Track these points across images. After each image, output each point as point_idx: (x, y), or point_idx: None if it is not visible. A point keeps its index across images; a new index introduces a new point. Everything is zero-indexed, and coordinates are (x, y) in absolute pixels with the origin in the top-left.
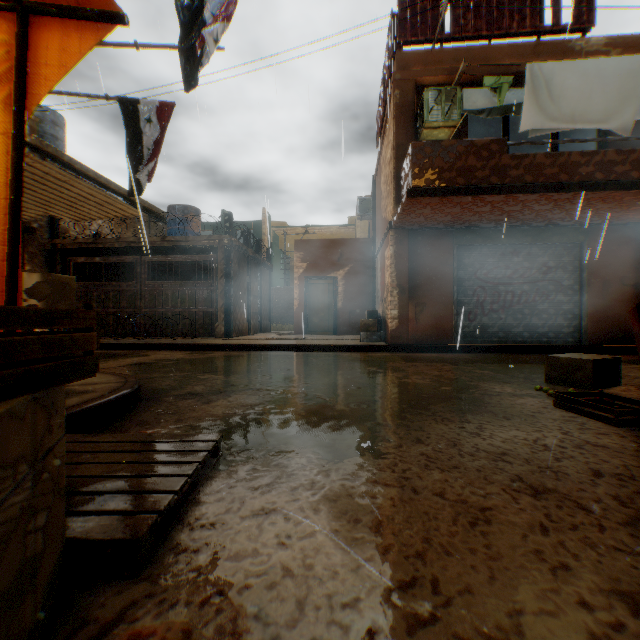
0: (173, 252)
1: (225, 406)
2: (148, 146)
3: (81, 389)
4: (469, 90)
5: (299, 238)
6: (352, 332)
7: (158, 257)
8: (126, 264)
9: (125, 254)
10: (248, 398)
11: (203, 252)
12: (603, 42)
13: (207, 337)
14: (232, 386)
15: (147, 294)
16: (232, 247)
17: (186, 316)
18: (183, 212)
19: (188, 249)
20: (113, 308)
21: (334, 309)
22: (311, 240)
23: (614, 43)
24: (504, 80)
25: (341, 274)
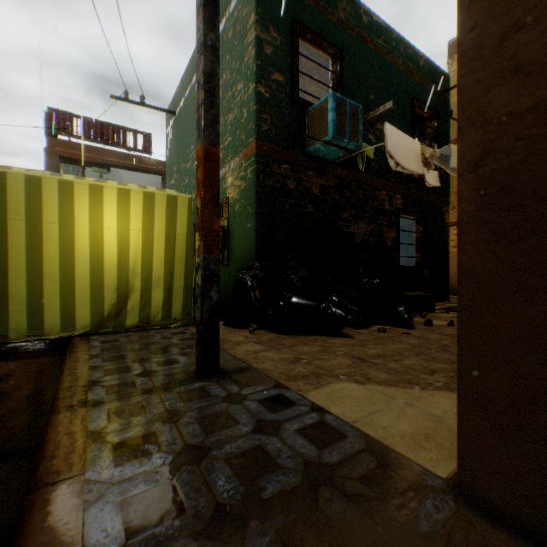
0: None
1: None
2: None
3: None
4: (90, 168)
5: None
6: None
7: None
8: None
9: None
10: None
11: None
12: (156, 161)
13: None
14: None
15: None
16: None
17: None
18: None
19: None
20: None
21: None
22: None
23: (161, 163)
24: (103, 171)
25: None
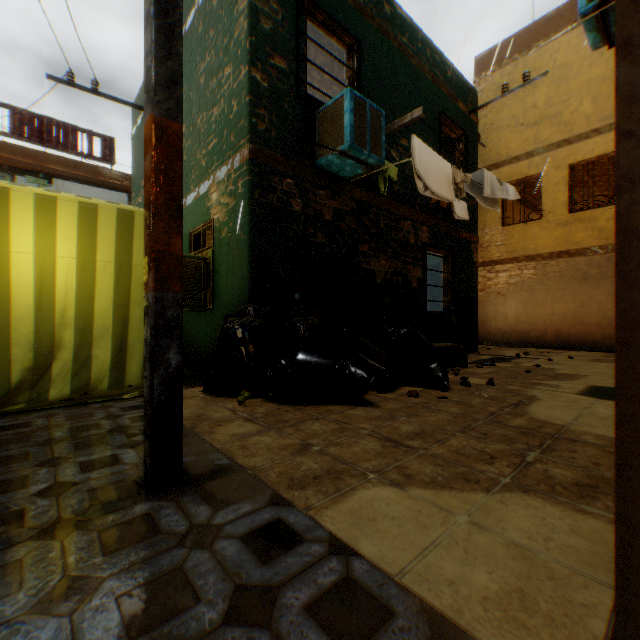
0: None
1: None
2: None
3: None
4: (23, 177)
5: None
6: None
7: None
8: None
9: None
10: None
11: None
12: (121, 174)
13: None
14: None
15: None
16: None
17: None
18: None
19: None
20: None
21: None
22: None
23: (128, 177)
24: (43, 182)
25: None
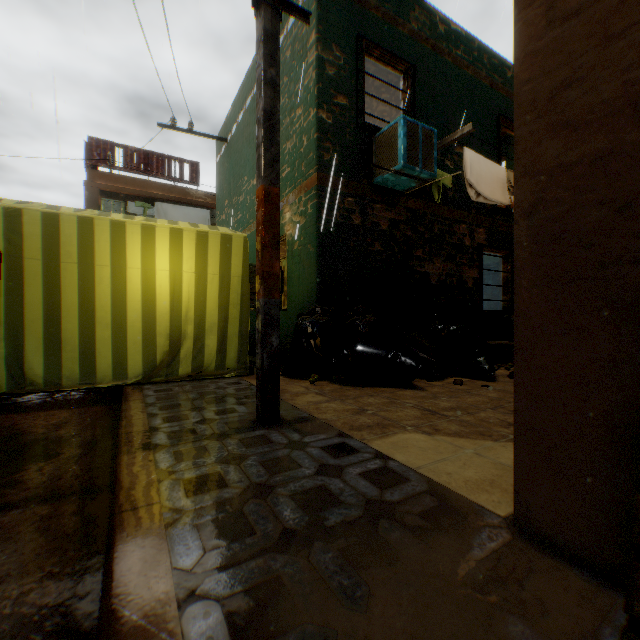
0: None
1: None
2: None
3: None
4: (132, 202)
5: None
6: None
7: None
8: None
9: None
10: None
11: None
12: (204, 193)
13: None
14: None
15: None
16: None
17: None
18: None
19: None
20: None
21: None
22: None
23: (209, 195)
24: (147, 205)
25: None
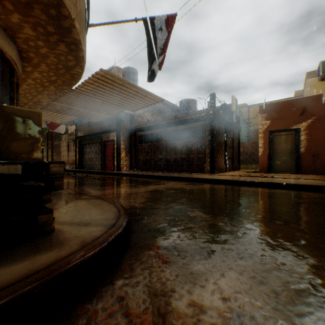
0: (180, 123)
1: (217, 321)
2: (160, 47)
3: (64, 234)
4: None
5: (255, 111)
6: (315, 172)
7: (173, 127)
8: (160, 134)
9: (158, 128)
10: (254, 293)
11: (197, 121)
12: None
13: (199, 173)
14: (221, 240)
15: (168, 148)
16: (215, 115)
17: (187, 160)
18: (187, 103)
19: (188, 121)
20: (153, 156)
21: (296, 154)
22: (273, 103)
23: None
24: None
25: (303, 125)
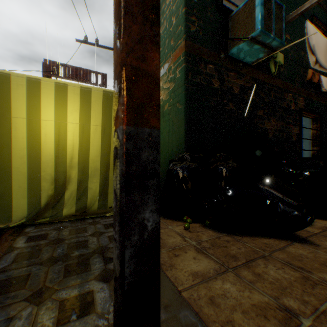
0: None
1: None
2: None
3: None
4: None
5: None
6: None
7: None
8: None
9: None
10: None
11: None
12: None
13: None
14: None
15: None
16: None
17: None
18: None
19: None
20: None
21: None
22: None
23: None
24: None
25: None
